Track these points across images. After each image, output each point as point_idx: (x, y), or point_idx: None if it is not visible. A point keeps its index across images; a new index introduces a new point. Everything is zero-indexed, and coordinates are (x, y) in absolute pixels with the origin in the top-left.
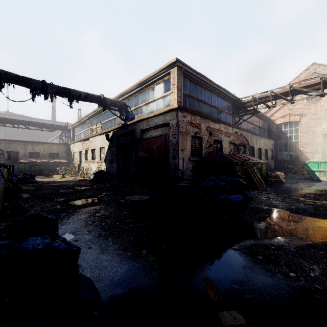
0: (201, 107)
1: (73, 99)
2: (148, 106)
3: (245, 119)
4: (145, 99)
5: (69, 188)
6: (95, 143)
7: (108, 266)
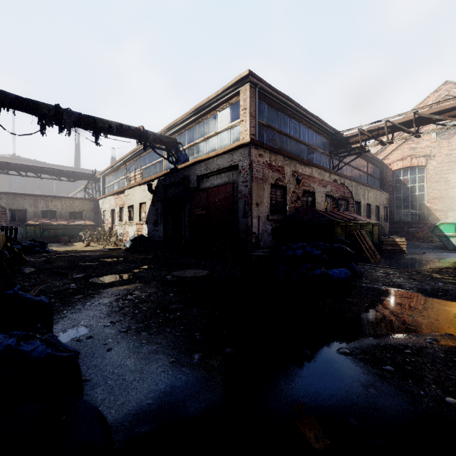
0: (285, 142)
1: (100, 132)
2: (208, 141)
3: (347, 162)
4: (204, 132)
5: (94, 260)
6: (133, 197)
7: (134, 382)
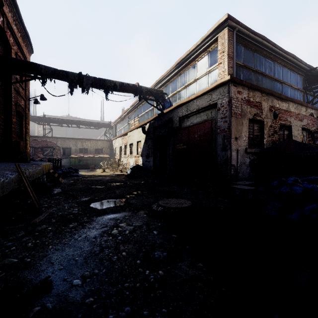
0: (260, 81)
1: (108, 90)
2: (188, 88)
3: None
4: (185, 81)
5: (102, 184)
6: (133, 138)
7: None
